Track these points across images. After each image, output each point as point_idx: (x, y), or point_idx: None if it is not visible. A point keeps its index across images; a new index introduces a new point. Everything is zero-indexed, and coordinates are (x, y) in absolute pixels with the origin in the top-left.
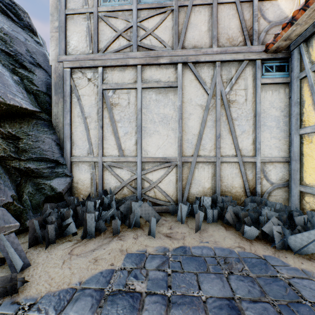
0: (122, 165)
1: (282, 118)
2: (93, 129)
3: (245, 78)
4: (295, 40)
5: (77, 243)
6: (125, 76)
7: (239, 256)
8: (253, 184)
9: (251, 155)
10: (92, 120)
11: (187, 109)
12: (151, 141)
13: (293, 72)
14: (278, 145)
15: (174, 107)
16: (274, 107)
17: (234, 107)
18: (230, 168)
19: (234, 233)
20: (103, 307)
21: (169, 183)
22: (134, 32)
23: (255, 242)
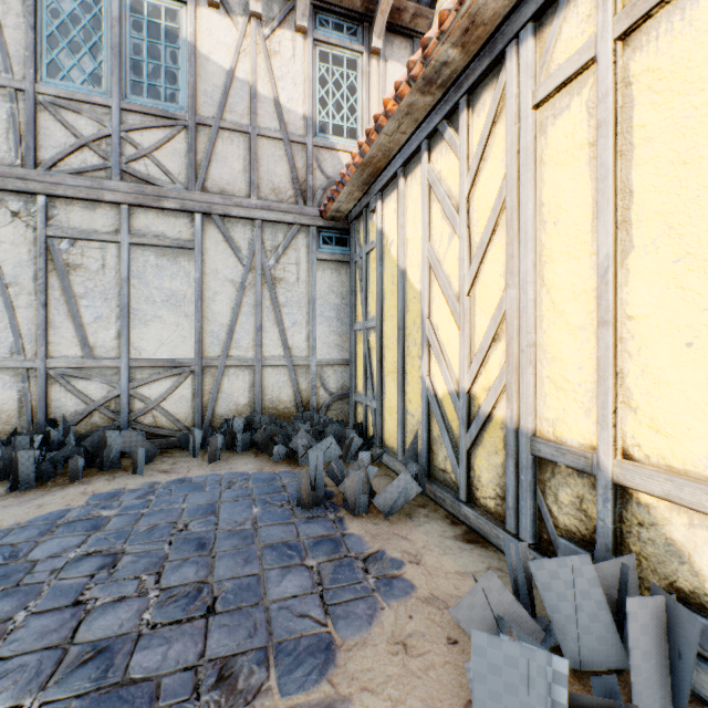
0: (91, 374)
1: (344, 308)
2: (25, 307)
3: (298, 248)
4: (351, 212)
5: (1, 497)
6: (96, 219)
7: (251, 475)
8: (307, 396)
9: (305, 356)
10: (22, 291)
11: (212, 285)
12: (148, 334)
13: (351, 252)
14: (339, 343)
15: (189, 279)
16: (334, 292)
17: (282, 288)
18: (276, 375)
19: (263, 458)
20: (57, 531)
21: (181, 400)
22: (114, 147)
23: (282, 463)
